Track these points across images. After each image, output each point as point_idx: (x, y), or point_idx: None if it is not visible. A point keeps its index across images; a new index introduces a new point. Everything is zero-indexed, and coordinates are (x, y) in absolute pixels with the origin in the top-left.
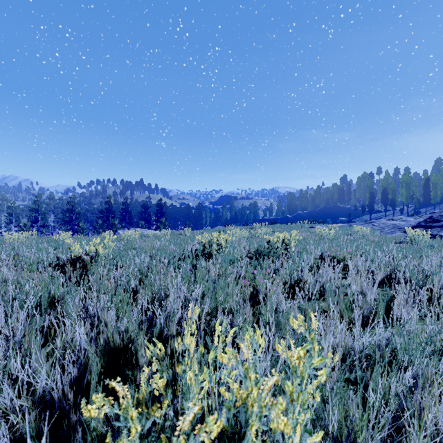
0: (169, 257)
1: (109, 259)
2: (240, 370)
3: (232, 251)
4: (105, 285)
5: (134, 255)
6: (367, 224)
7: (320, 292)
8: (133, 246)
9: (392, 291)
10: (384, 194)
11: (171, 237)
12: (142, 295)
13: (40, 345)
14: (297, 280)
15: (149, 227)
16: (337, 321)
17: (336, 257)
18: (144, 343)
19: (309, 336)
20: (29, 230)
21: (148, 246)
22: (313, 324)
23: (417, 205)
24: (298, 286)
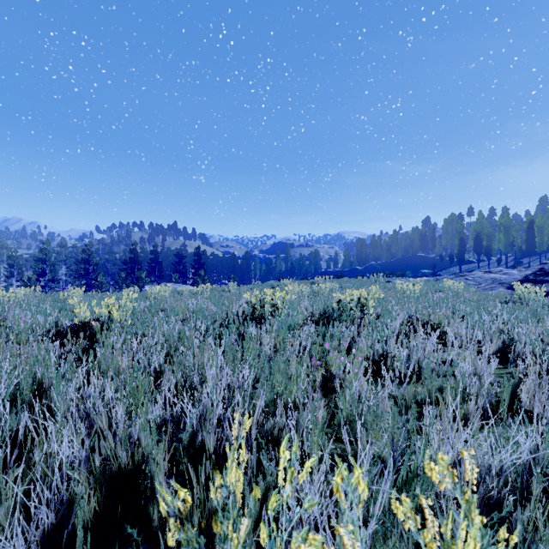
0: (208, 321)
1: (126, 326)
2: (315, 511)
3: (290, 314)
4: (118, 363)
5: (160, 319)
6: (458, 278)
7: (415, 372)
8: (161, 306)
9: (517, 372)
10: (477, 241)
11: (211, 295)
12: (167, 379)
13: (12, 459)
14: (383, 355)
15: (185, 281)
16: (459, 427)
17: (429, 321)
18: (164, 465)
19: (413, 446)
20: (34, 286)
21: (181, 306)
22: (469, 470)
23: (519, 255)
24: (384, 363)
